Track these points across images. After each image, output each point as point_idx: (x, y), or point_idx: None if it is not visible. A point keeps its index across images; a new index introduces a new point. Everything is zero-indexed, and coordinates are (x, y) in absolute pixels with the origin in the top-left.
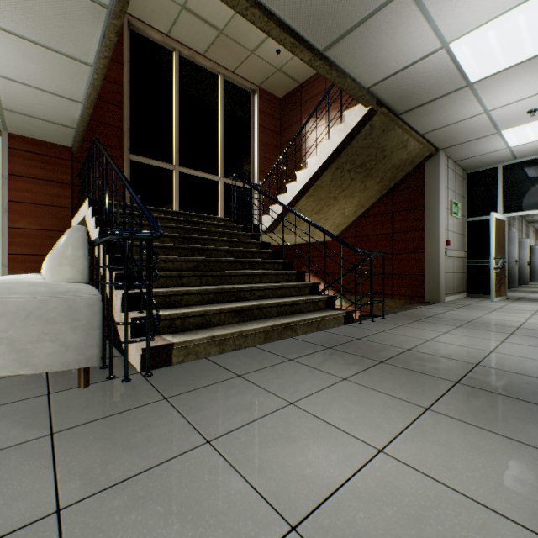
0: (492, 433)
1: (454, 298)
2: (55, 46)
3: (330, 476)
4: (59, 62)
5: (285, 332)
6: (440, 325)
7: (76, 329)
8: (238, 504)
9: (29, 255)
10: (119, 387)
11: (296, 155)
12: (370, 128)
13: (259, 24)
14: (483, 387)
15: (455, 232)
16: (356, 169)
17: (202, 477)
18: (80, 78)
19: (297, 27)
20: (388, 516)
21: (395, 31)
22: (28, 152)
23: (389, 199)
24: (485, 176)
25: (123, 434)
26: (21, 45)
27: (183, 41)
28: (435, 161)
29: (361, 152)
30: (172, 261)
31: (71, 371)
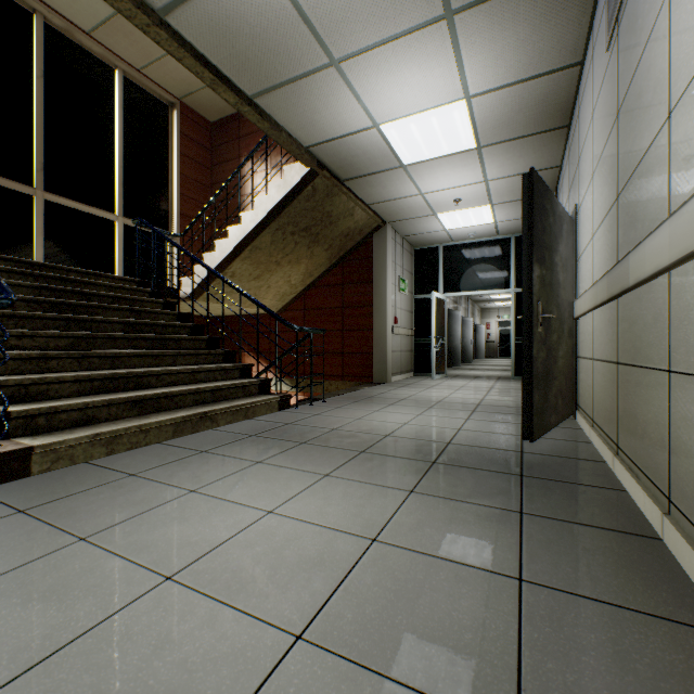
0: (368, 484)
1: (402, 378)
2: None
3: (216, 538)
4: None
5: (203, 423)
6: (375, 405)
7: None
8: (114, 577)
9: None
10: None
11: (233, 202)
12: (313, 189)
13: (167, 47)
14: (382, 452)
15: (403, 309)
16: (301, 232)
17: (72, 567)
18: None
19: (218, 63)
20: (258, 552)
21: (328, 99)
22: None
23: (340, 269)
24: (430, 254)
25: None
26: None
27: (52, 3)
28: (383, 234)
29: (304, 214)
30: (32, 336)
31: None
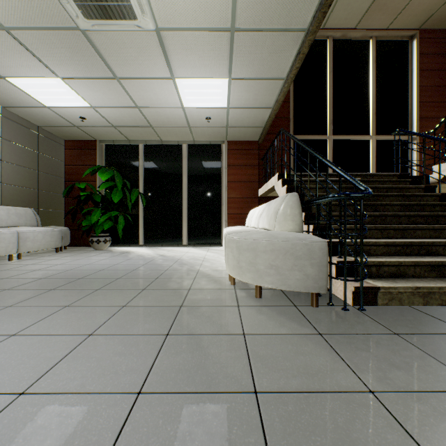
0: None
1: None
2: (264, 76)
3: None
4: (264, 85)
5: None
6: None
7: (312, 265)
8: None
9: (236, 214)
10: (343, 314)
11: None
12: None
13: None
14: None
15: None
16: None
17: None
18: (274, 91)
19: None
20: None
21: None
22: (235, 150)
23: None
24: None
25: (379, 352)
26: (246, 84)
27: (336, 26)
28: None
29: None
30: (350, 216)
31: (296, 293)
